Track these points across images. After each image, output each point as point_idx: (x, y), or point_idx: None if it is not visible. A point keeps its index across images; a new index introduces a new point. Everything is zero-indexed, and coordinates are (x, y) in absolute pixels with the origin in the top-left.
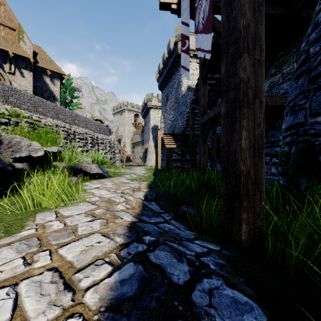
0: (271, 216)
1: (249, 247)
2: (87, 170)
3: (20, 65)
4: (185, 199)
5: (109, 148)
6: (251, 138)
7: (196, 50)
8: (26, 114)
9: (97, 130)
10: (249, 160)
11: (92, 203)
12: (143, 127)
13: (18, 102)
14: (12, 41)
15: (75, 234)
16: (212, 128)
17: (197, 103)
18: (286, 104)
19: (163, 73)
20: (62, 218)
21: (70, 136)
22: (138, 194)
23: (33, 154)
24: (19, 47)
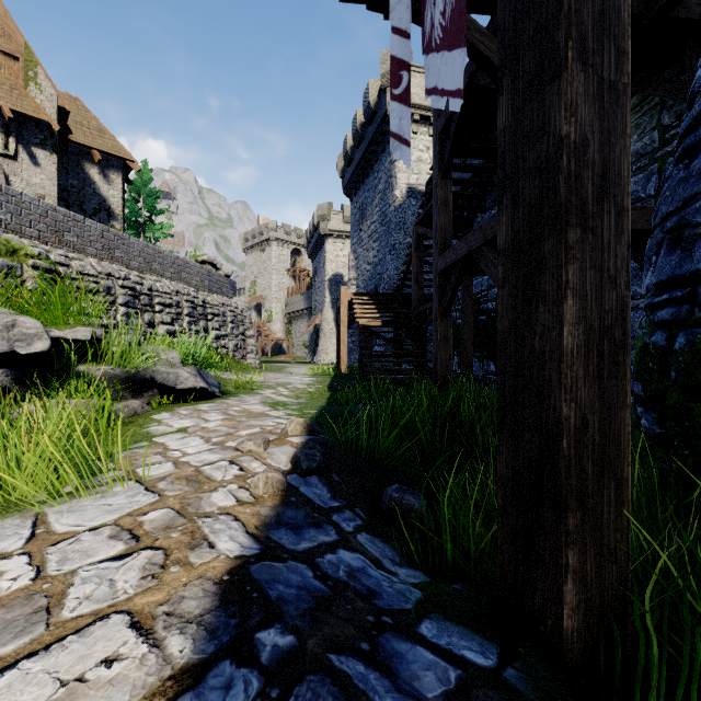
0: (632, 530)
1: (584, 650)
2: (167, 381)
3: (30, 139)
4: (400, 462)
5: (231, 325)
6: (590, 321)
7: (427, 95)
8: (33, 249)
9: (205, 284)
10: (586, 388)
11: (148, 486)
12: (310, 277)
13: (16, 220)
14: (11, 83)
15: (52, 618)
16: (463, 281)
17: (429, 223)
18: (654, 222)
19: (353, 159)
20: (44, 544)
21: (140, 300)
22: (276, 455)
23: (22, 348)
24: (26, 98)
